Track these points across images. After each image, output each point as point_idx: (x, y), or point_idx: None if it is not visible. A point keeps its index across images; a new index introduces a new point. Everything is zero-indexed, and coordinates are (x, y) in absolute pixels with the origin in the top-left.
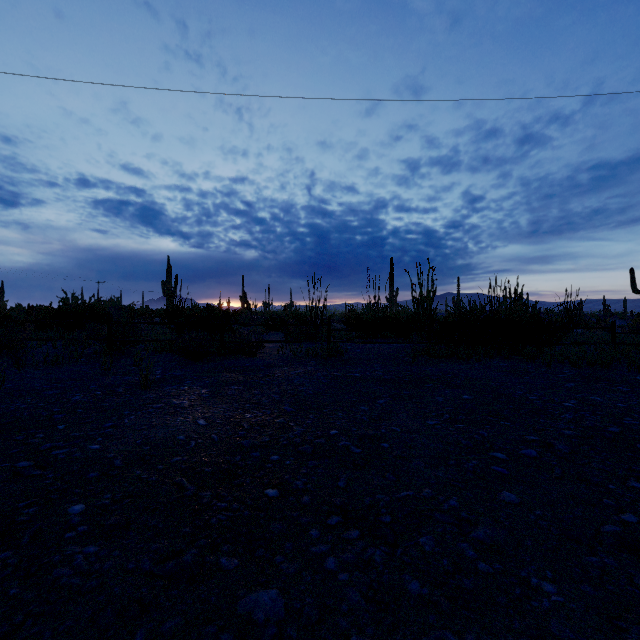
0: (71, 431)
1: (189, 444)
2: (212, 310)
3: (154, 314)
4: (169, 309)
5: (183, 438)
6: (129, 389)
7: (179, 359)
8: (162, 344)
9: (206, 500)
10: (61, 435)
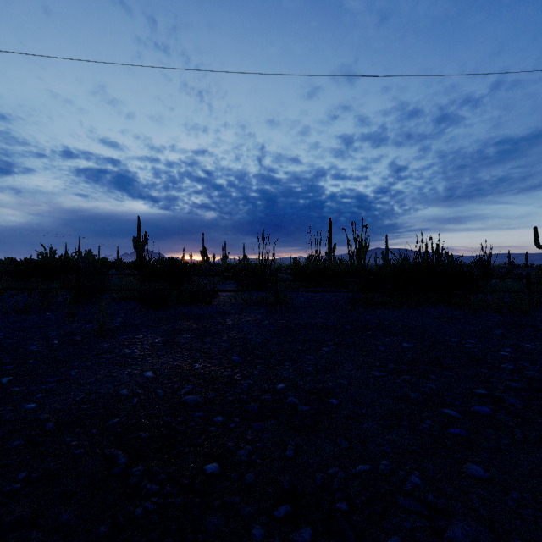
0: (13, 386)
1: (131, 401)
2: (173, 262)
3: (126, 266)
4: (138, 262)
5: (126, 394)
6: (86, 337)
7: (140, 307)
8: (126, 293)
9: (135, 480)
10: (1, 391)
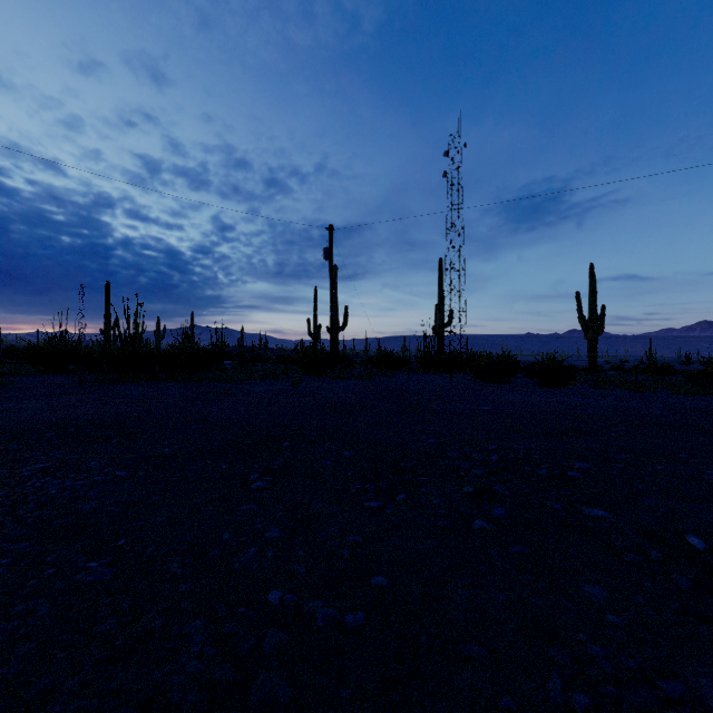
0: None
1: None
2: None
3: None
4: None
5: None
6: None
7: None
8: None
9: None
10: None
